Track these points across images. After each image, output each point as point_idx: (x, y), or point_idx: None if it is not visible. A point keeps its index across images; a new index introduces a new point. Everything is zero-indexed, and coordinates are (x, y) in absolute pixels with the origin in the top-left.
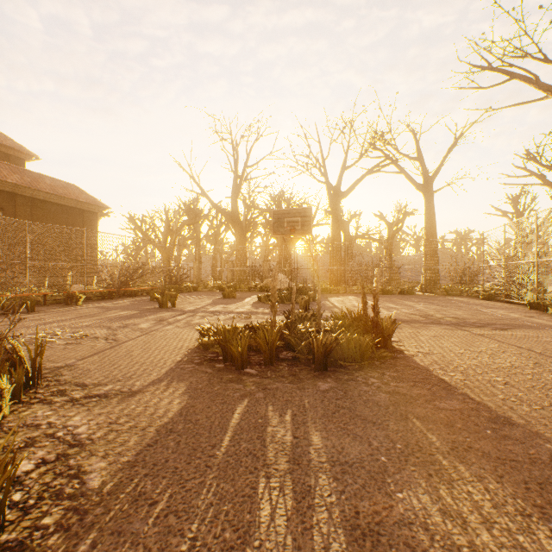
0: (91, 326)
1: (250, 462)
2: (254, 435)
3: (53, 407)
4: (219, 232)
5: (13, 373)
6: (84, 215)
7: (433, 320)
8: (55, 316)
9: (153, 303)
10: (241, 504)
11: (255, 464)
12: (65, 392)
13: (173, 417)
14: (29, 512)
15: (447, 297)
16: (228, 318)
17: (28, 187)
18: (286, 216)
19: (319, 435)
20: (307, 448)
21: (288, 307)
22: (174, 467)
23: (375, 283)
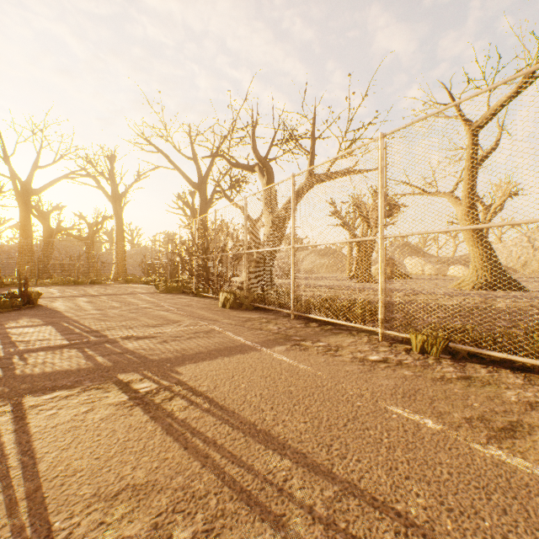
0: None
1: None
2: None
3: None
4: None
5: None
6: None
7: (86, 295)
8: None
9: None
10: None
11: None
12: None
13: None
14: None
15: (124, 284)
16: None
17: None
18: None
19: None
20: None
21: None
22: None
23: (26, 273)
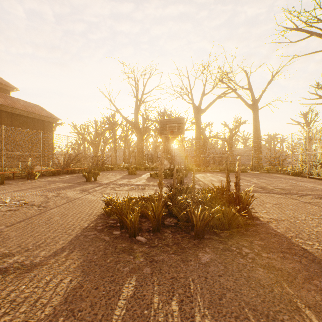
0: (34, 195)
1: None
2: None
3: None
4: (127, 135)
5: None
6: (44, 123)
7: (268, 190)
8: (14, 188)
9: (83, 178)
10: None
11: None
12: None
13: (56, 306)
14: None
15: (268, 174)
16: (129, 189)
17: (9, 106)
18: (168, 123)
19: None
20: None
21: (169, 181)
22: None
23: (237, 166)
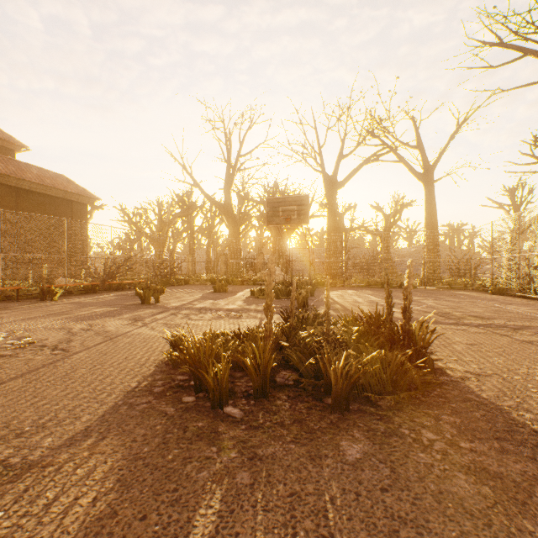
0: (49, 328)
1: None
2: None
3: None
4: (213, 225)
5: None
6: (72, 206)
7: (455, 320)
8: (17, 315)
9: (137, 298)
10: None
11: None
12: None
13: None
14: None
15: (452, 292)
16: (214, 317)
17: (12, 176)
18: (281, 205)
19: None
20: None
21: (284, 303)
22: None
23: (406, 277)
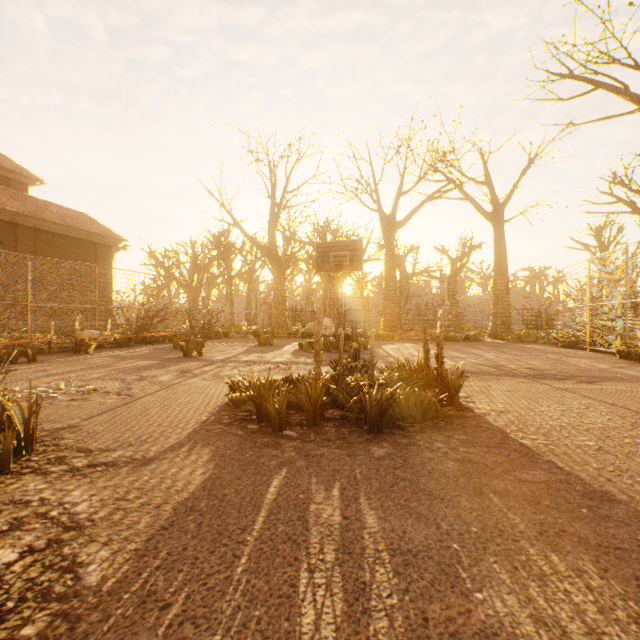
0: (102, 379)
1: (289, 551)
2: (294, 514)
3: (48, 479)
4: (254, 269)
5: (0, 436)
6: (96, 248)
7: (506, 371)
8: (60, 367)
9: (176, 351)
10: (278, 608)
11: (295, 553)
12: (64, 460)
13: (195, 492)
14: (6, 619)
15: (520, 345)
16: (263, 369)
17: (30, 216)
18: (332, 250)
19: (375, 515)
20: (360, 532)
21: (335, 356)
22: (194, 558)
23: (439, 327)
